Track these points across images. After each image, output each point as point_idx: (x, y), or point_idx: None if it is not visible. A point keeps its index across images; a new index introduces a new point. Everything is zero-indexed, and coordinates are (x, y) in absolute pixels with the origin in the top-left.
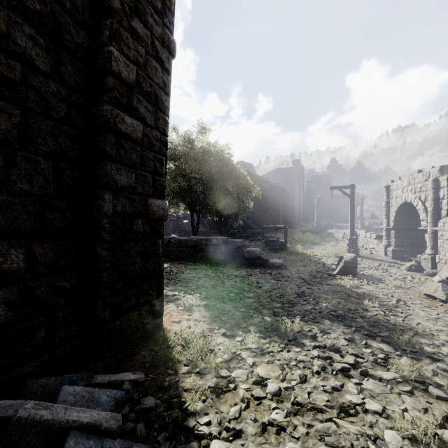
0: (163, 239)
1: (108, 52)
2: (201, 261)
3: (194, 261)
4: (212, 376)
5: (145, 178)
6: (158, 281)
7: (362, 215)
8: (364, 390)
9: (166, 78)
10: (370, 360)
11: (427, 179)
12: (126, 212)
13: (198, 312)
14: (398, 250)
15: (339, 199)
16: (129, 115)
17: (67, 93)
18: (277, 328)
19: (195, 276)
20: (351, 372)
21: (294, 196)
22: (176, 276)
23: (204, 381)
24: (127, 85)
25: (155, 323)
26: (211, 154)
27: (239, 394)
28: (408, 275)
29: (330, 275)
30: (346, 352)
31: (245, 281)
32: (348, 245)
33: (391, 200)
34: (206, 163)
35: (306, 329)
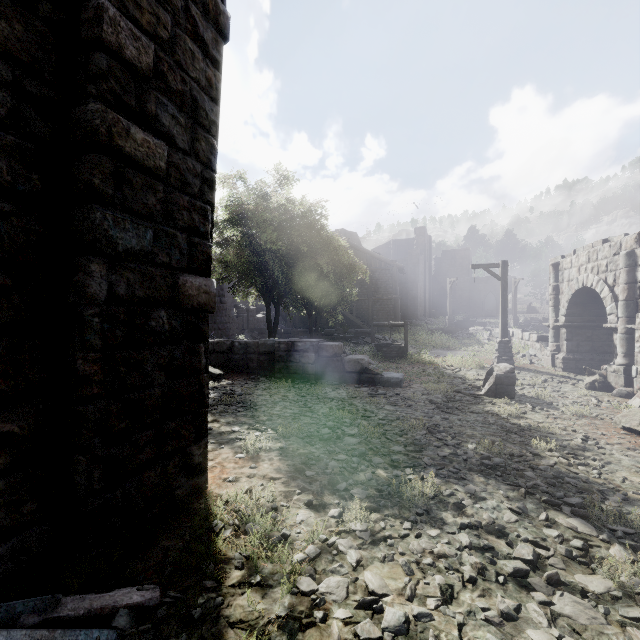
0: (207, 342)
1: (96, 6)
2: (280, 375)
3: (270, 375)
4: (283, 592)
5: (174, 240)
6: (198, 413)
7: (515, 307)
8: (558, 618)
9: (212, 74)
10: (560, 551)
11: (617, 253)
12: (135, 296)
13: (268, 462)
14: (572, 358)
15: (481, 285)
16: (140, 126)
17: (14, 74)
18: (398, 491)
19: (269, 400)
20: (530, 579)
21: (417, 279)
22: (239, 400)
23: (269, 603)
24: (137, 72)
25: (192, 484)
26: (296, 216)
27: (332, 632)
28: (590, 396)
29: (475, 397)
30: (515, 536)
31: (345, 407)
32: (499, 350)
33: (561, 284)
34: (289, 229)
35: (446, 492)
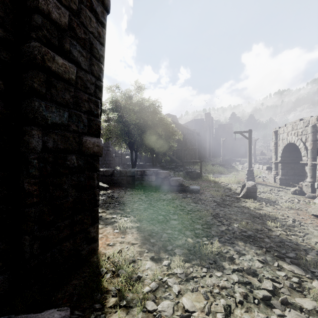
0: (98, 172)
1: None
2: (137, 187)
3: (132, 187)
4: (138, 310)
5: (80, 117)
6: (93, 210)
7: (255, 152)
8: None
9: (100, 30)
10: (286, 285)
11: (307, 125)
12: (58, 148)
13: (131, 234)
14: (284, 178)
15: (237, 141)
16: (60, 55)
17: None
18: (199, 250)
19: (131, 200)
20: (272, 301)
21: (206, 139)
22: (116, 201)
23: (130, 317)
24: (59, 26)
25: (90, 248)
26: (146, 106)
27: None
28: (294, 198)
29: (236, 198)
30: (262, 275)
31: (171, 204)
32: (247, 174)
33: (279, 141)
34: (142, 113)
35: (224, 250)
